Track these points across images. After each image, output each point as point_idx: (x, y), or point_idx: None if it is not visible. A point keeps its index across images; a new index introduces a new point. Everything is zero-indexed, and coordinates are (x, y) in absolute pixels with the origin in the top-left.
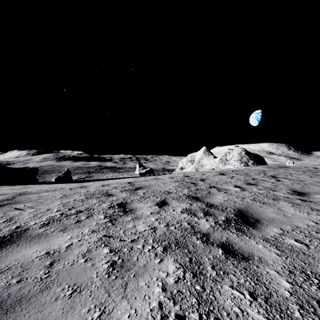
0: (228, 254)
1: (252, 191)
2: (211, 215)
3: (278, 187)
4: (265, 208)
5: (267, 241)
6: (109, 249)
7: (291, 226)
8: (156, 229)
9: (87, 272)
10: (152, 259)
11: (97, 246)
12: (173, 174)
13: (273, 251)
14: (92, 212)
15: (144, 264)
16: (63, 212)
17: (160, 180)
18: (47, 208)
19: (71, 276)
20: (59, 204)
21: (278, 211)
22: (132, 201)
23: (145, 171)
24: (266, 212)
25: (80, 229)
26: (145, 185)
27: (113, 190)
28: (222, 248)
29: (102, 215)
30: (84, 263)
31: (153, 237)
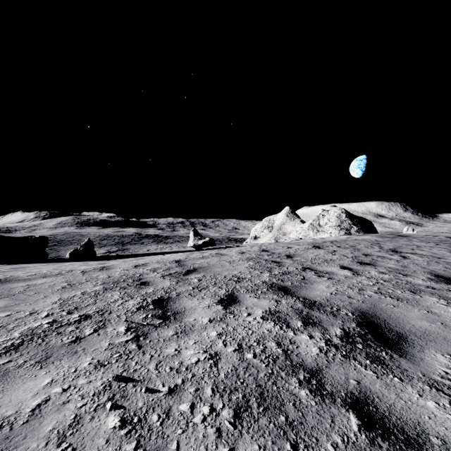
0: (372, 430)
1: (371, 276)
2: (316, 325)
3: (410, 269)
4: (404, 309)
5: (439, 388)
6: (120, 415)
7: None
8: (219, 359)
9: None
10: (211, 449)
11: (98, 406)
12: (244, 247)
13: None
14: (107, 318)
15: None
16: (56, 319)
17: (224, 256)
18: (32, 309)
19: None
20: (55, 301)
21: (429, 316)
22: (179, 295)
23: (202, 242)
24: (410, 318)
25: (74, 358)
26: (201, 265)
27: (151, 275)
28: (355, 410)
29: (124, 324)
30: None
31: (213, 381)
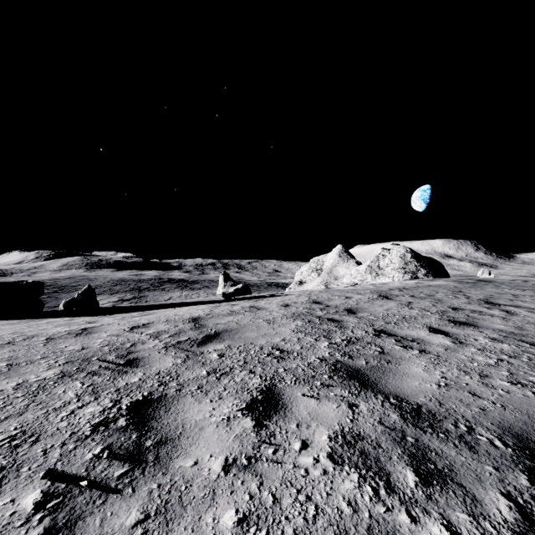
0: None
1: (483, 347)
2: (448, 483)
3: (531, 333)
4: None
5: None
6: None
7: None
8: None
9: None
10: None
11: None
12: (287, 297)
13: None
14: (20, 459)
15: None
16: None
17: (262, 312)
18: None
19: None
20: None
21: None
22: (181, 389)
23: (233, 289)
24: None
25: None
26: (227, 326)
27: (148, 344)
28: None
29: (42, 483)
30: None
31: None
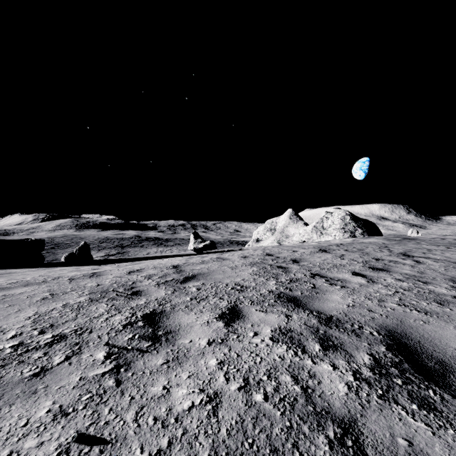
0: None
1: (388, 284)
2: (338, 349)
3: (428, 276)
4: (437, 327)
5: None
6: None
7: None
8: (220, 403)
9: None
10: None
11: None
12: (246, 251)
13: None
14: (86, 339)
15: None
16: (24, 341)
17: (226, 261)
18: None
19: None
20: (29, 316)
21: None
22: (174, 307)
23: (203, 245)
24: (448, 339)
25: (30, 402)
26: (201, 271)
27: (145, 282)
28: None
29: (104, 349)
30: None
31: (210, 442)
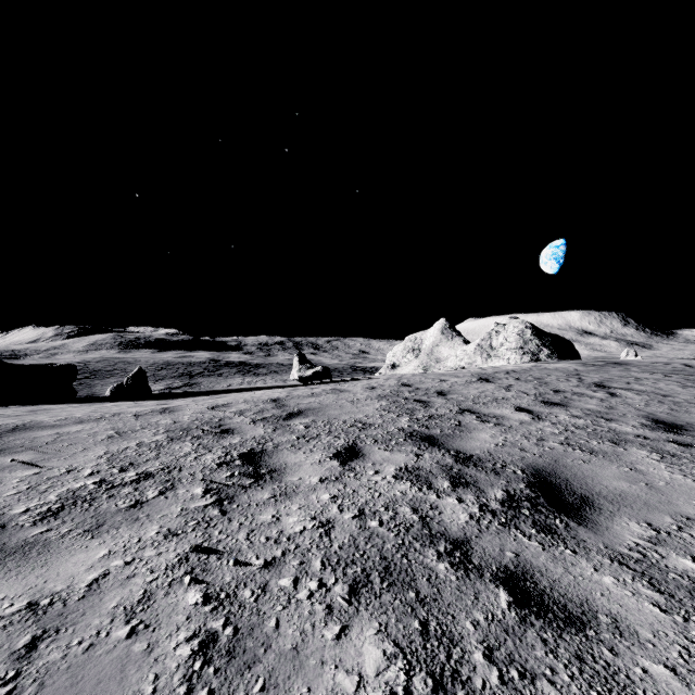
0: (525, 608)
1: (558, 422)
2: (470, 486)
3: (618, 412)
4: (597, 466)
5: (623, 562)
6: (202, 591)
7: (672, 516)
8: (333, 528)
9: (129, 676)
10: (319, 627)
11: (173, 581)
12: (374, 380)
13: (646, 597)
14: (177, 477)
15: (296, 643)
16: (105, 478)
17: (345, 394)
18: (69, 466)
19: (79, 692)
20: (100, 455)
21: (630, 474)
22: (278, 447)
23: (312, 372)
24: (603, 477)
25: (136, 527)
26: (310, 406)
27: (236, 419)
28: (508, 586)
29: (200, 485)
30: (126, 642)
31: (323, 553)
